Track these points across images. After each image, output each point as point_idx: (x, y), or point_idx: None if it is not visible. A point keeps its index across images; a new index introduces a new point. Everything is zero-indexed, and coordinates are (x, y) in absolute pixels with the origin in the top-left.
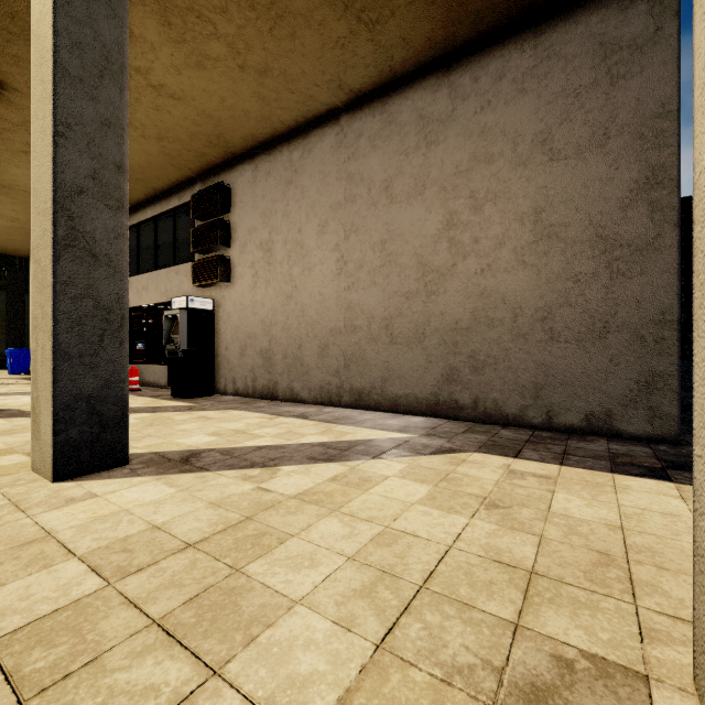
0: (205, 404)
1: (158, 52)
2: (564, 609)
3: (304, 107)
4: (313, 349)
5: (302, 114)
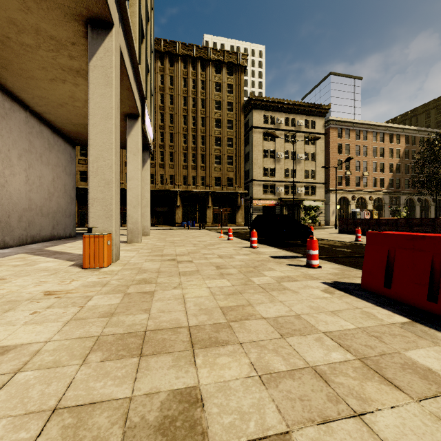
0: (22, 253)
1: (84, 94)
2: None
3: (32, 102)
4: (16, 218)
5: (27, 99)
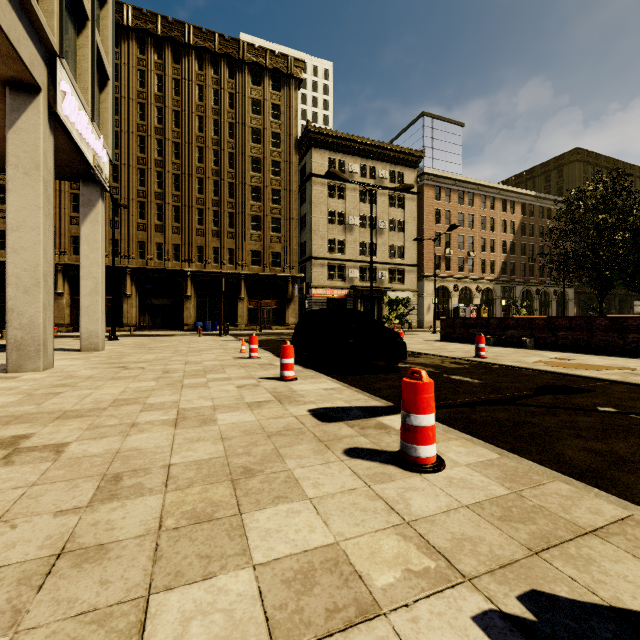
0: None
1: None
2: (72, 353)
3: None
4: None
5: None
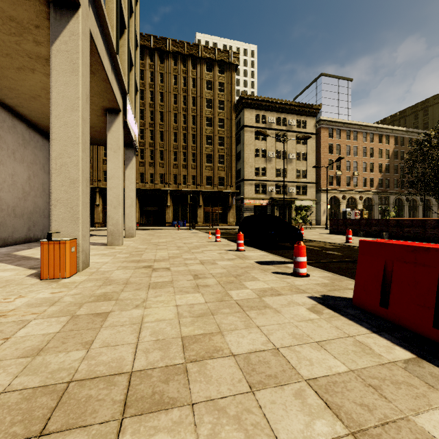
0: None
1: None
2: None
3: (2, 94)
4: None
5: None
